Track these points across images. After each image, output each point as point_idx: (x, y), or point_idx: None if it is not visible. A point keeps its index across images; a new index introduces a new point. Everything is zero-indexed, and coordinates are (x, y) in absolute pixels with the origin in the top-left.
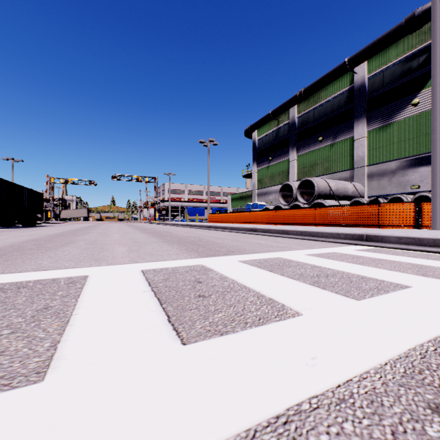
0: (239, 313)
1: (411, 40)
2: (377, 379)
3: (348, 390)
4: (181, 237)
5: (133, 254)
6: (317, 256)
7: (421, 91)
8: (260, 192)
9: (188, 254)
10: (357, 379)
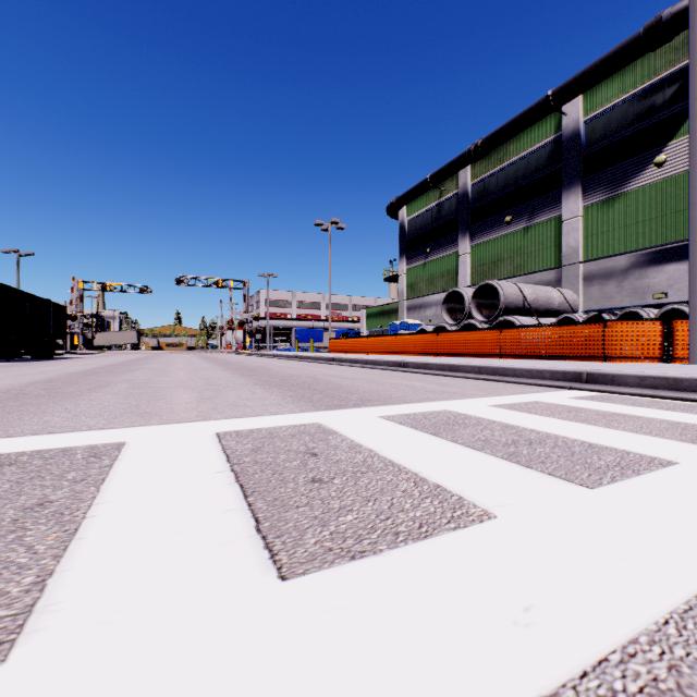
0: (384, 513)
1: (653, 61)
2: (657, 657)
3: (606, 685)
4: (285, 376)
5: (204, 404)
6: (509, 407)
7: (670, 143)
8: (413, 305)
9: (295, 404)
10: (619, 658)
